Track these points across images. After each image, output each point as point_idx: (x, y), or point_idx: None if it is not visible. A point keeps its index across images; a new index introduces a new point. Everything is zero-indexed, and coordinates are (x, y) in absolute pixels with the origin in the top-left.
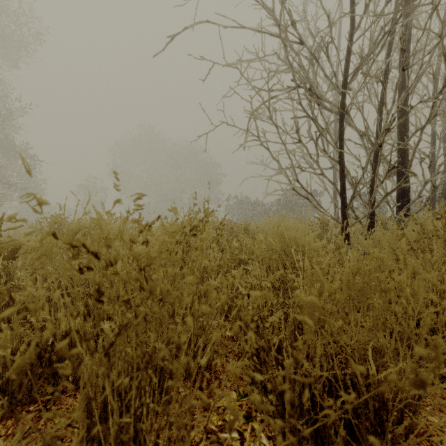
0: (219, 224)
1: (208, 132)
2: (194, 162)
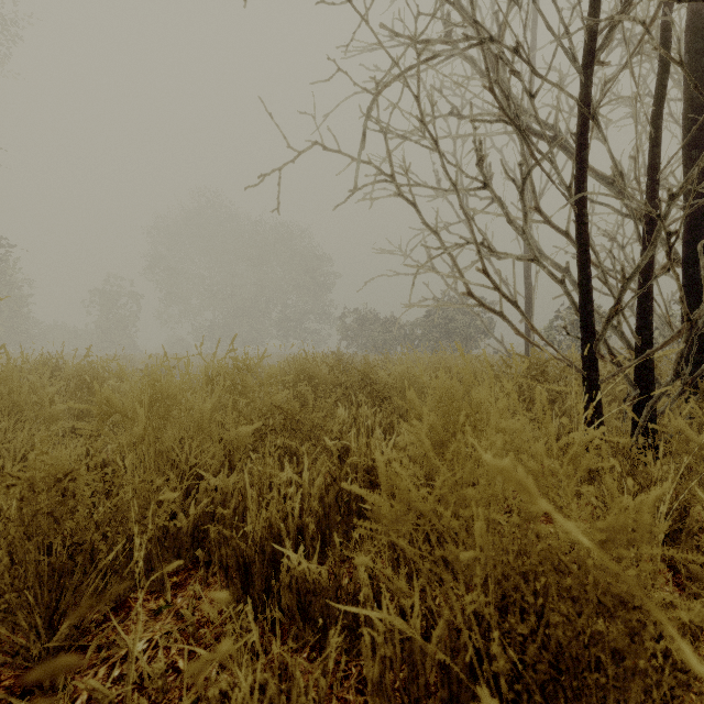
0: (309, 368)
1: (282, 165)
2: (289, 254)
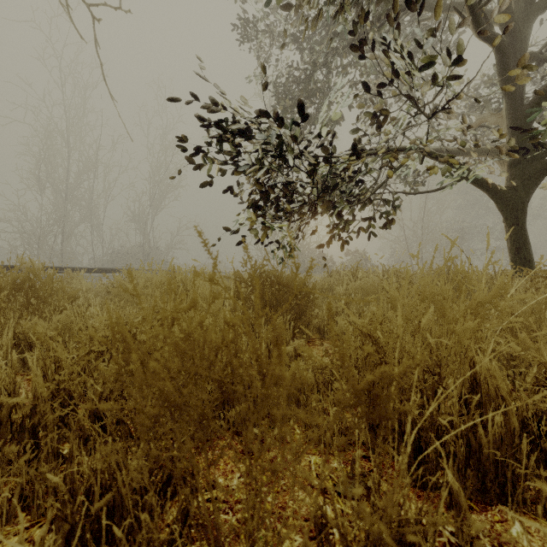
0: None
1: None
2: None
